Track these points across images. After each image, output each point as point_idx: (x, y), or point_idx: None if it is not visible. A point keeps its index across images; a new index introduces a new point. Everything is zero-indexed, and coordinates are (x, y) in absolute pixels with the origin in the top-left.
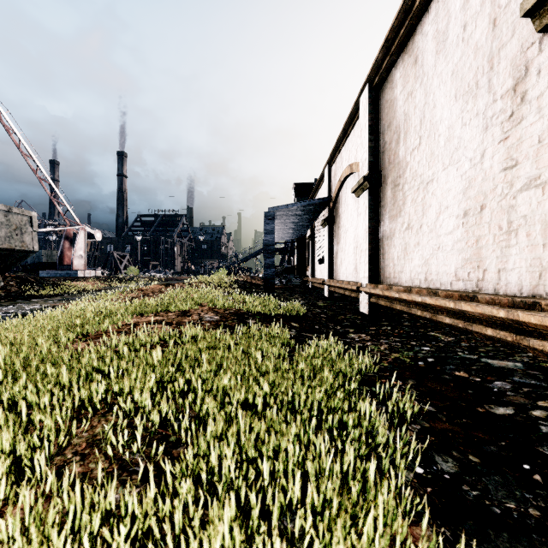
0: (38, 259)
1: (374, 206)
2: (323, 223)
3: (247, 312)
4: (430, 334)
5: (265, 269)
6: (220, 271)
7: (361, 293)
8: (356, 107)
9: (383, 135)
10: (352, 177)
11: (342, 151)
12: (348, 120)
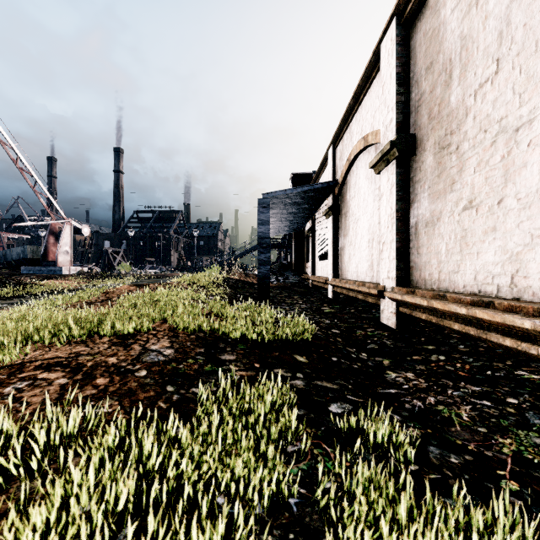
0: (23, 254)
1: (404, 183)
2: (326, 213)
3: (225, 335)
4: (521, 375)
5: (259, 266)
6: (213, 268)
7: (384, 299)
8: (375, 58)
9: (418, 84)
10: (365, 153)
11: (352, 123)
12: (362, 79)
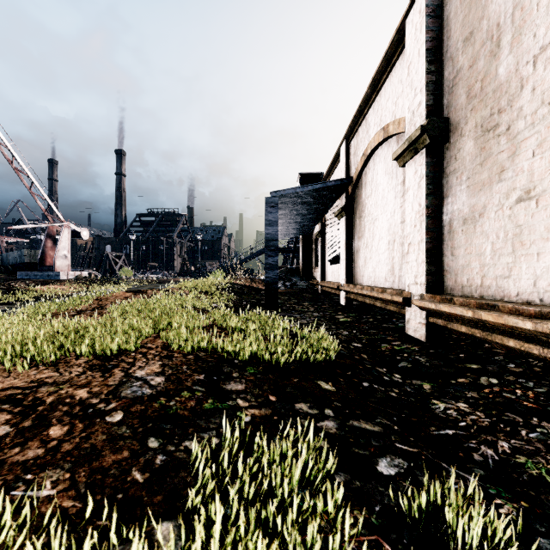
0: (20, 259)
1: (435, 174)
2: (338, 214)
3: (230, 355)
4: None
5: (267, 271)
6: (217, 273)
7: (410, 307)
8: (398, 37)
9: (452, 60)
10: (385, 146)
11: (369, 114)
12: (381, 63)
